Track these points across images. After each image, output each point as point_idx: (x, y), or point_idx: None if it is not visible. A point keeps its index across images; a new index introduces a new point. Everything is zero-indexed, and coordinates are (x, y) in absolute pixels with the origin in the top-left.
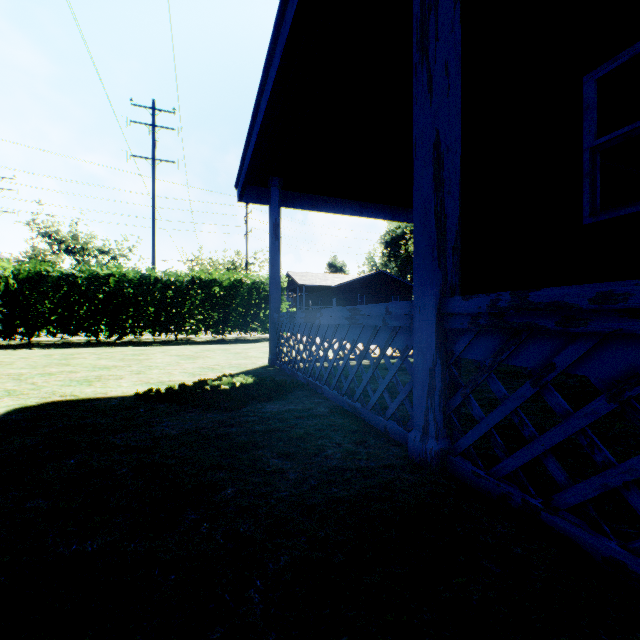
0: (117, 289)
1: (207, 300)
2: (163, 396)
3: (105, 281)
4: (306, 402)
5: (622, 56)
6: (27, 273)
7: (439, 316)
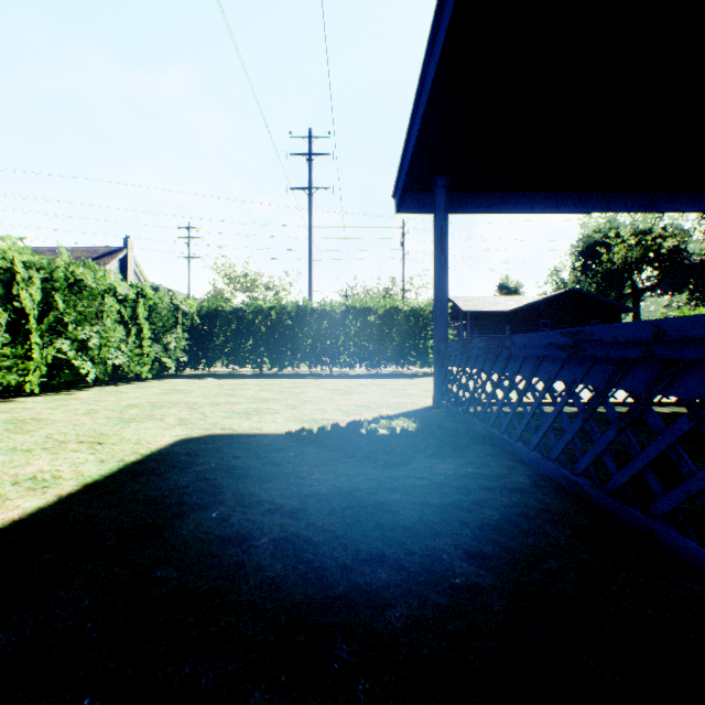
0: (277, 321)
1: (361, 330)
2: (314, 438)
3: (267, 314)
4: (492, 464)
5: None
6: (207, 309)
7: None
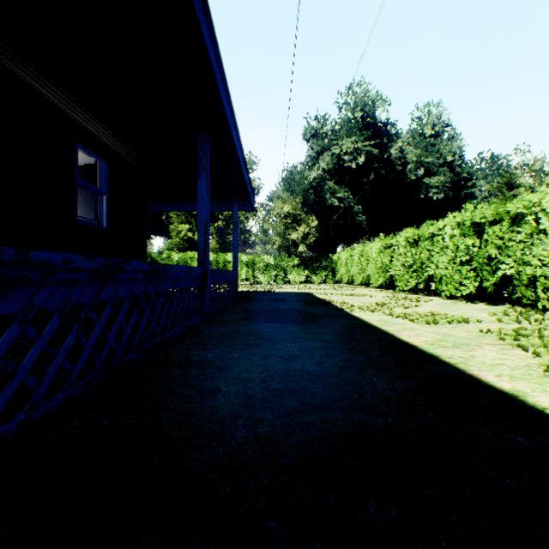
0: None
1: None
2: None
3: None
4: None
5: None
6: None
7: None
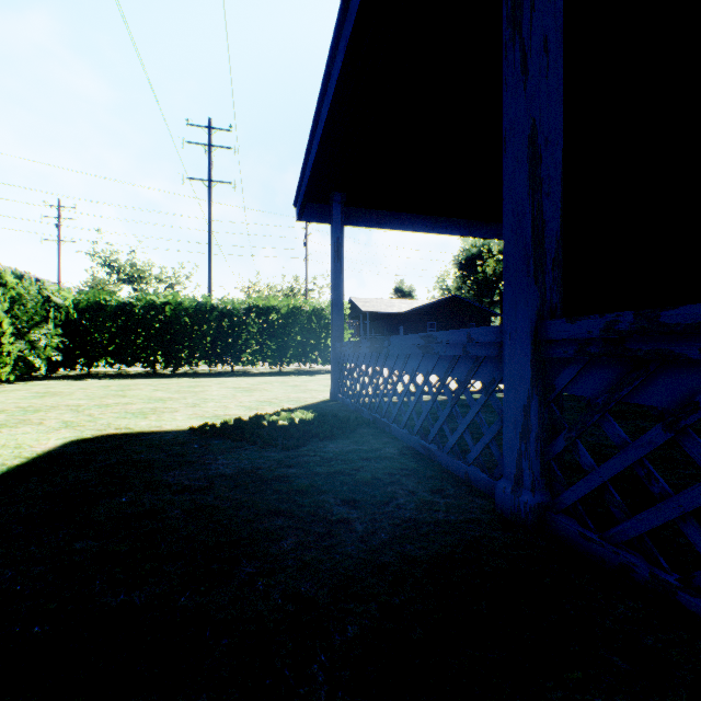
0: (173, 318)
1: (264, 329)
2: (218, 431)
3: (161, 310)
4: (372, 442)
5: None
6: (86, 302)
7: (536, 343)
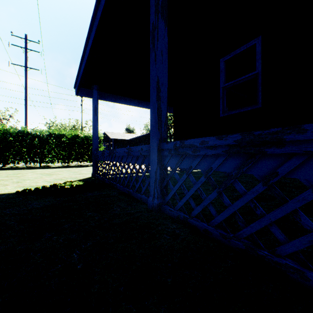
0: (2, 138)
1: (59, 145)
2: (33, 192)
3: None
4: (108, 191)
5: (232, 54)
6: None
7: (159, 150)
